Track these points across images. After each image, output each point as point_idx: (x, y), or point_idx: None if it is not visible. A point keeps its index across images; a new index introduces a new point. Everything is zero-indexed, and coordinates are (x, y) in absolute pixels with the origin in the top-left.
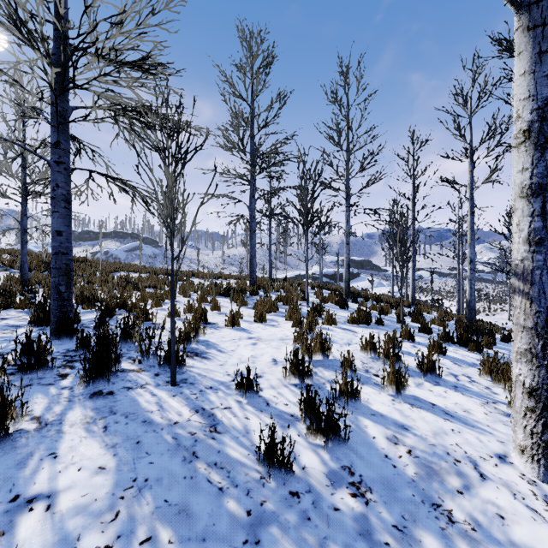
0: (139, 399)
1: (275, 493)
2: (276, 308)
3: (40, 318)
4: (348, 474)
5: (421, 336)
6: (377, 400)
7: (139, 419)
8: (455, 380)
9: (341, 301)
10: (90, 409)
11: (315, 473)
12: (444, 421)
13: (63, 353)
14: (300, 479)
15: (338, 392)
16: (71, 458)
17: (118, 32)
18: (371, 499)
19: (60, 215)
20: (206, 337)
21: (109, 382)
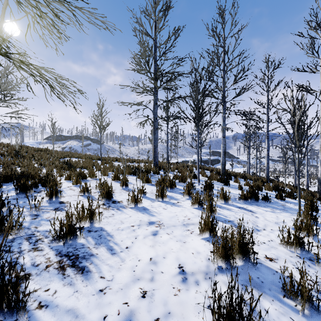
0: None
1: None
2: (174, 186)
3: None
4: None
5: None
6: None
7: None
8: None
9: (222, 179)
10: None
11: None
12: None
13: None
14: None
15: None
16: None
17: None
18: None
19: None
20: (103, 223)
21: None
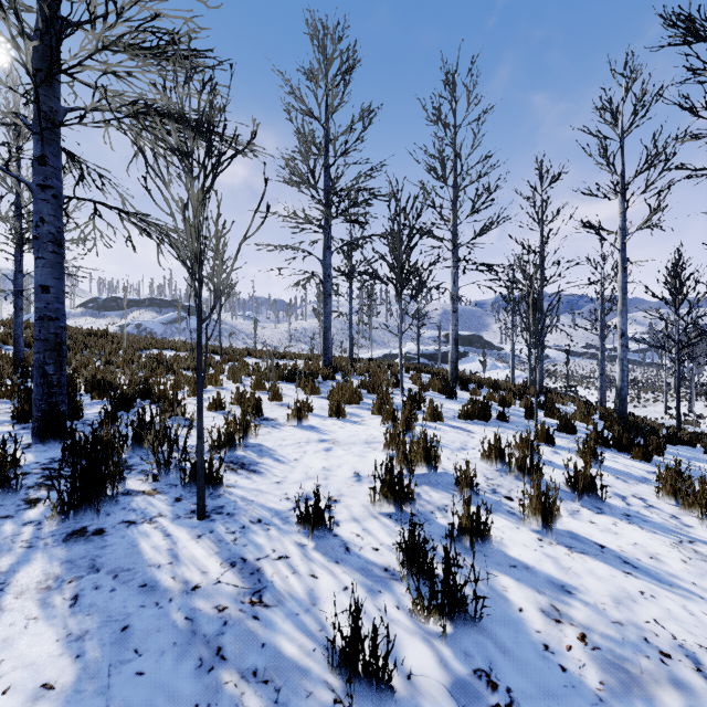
0: (143, 543)
1: None
2: (358, 398)
3: (25, 411)
4: (487, 688)
5: (562, 436)
6: (515, 540)
7: (135, 582)
8: (625, 505)
9: (447, 389)
10: (58, 563)
11: (430, 686)
12: (625, 577)
13: (44, 464)
14: (404, 703)
15: (457, 529)
16: None
17: None
18: None
19: (46, 263)
20: (259, 440)
21: (98, 513)
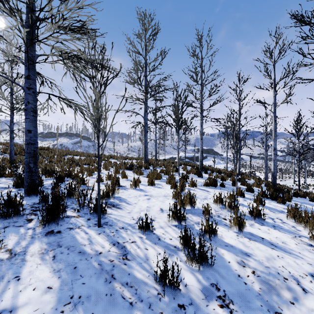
0: (77, 236)
1: (168, 306)
2: (160, 177)
3: (19, 183)
4: (216, 290)
5: (248, 193)
6: (227, 235)
7: (76, 251)
8: (273, 222)
9: (198, 173)
10: (45, 243)
11: (194, 289)
12: (272, 250)
13: (31, 205)
14: (184, 294)
15: (203, 231)
16: (29, 280)
17: (65, 7)
18: (233, 309)
19: (30, 120)
20: (119, 195)
21: (58, 224)
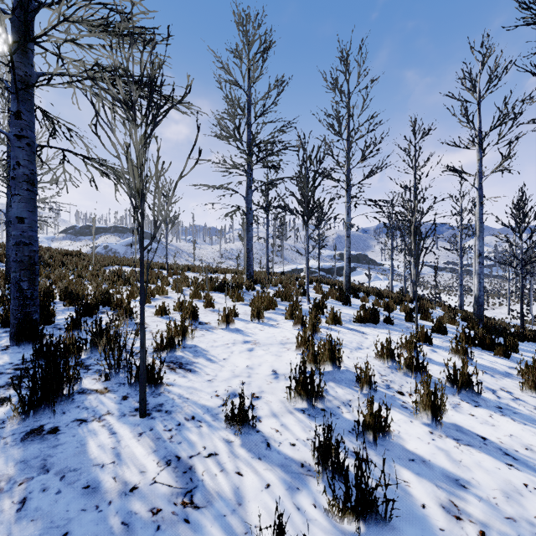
0: (91, 441)
1: None
2: (274, 305)
3: (8, 318)
4: None
5: (436, 337)
6: (410, 433)
7: (79, 483)
8: (496, 398)
9: (342, 297)
10: (13, 463)
11: None
12: (509, 469)
13: (17, 364)
14: None
15: (361, 425)
16: None
17: None
18: None
19: (21, 198)
20: (195, 341)
21: (54, 413)
